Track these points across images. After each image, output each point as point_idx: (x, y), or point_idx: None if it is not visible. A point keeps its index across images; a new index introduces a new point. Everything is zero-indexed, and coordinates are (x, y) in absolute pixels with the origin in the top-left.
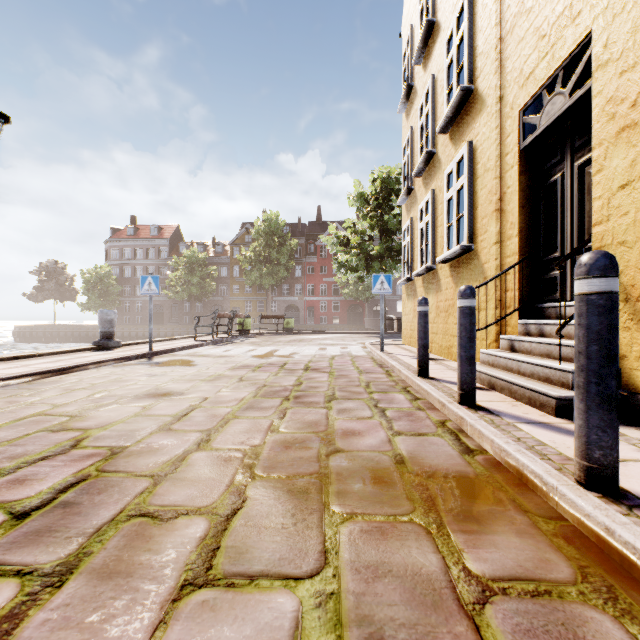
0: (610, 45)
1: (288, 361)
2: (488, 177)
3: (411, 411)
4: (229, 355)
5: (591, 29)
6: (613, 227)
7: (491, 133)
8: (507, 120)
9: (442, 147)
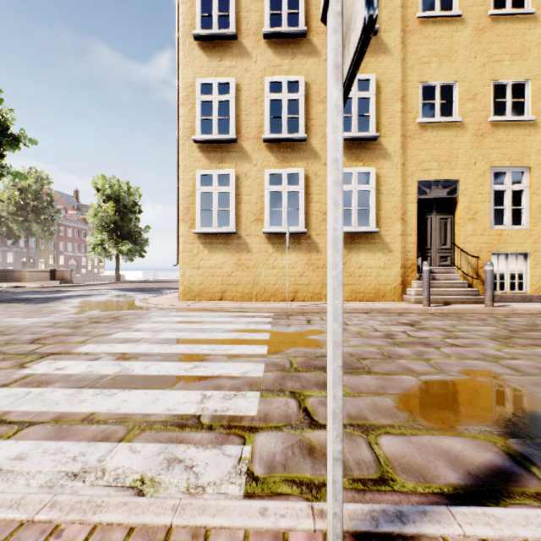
0: (467, 191)
1: (356, 330)
2: (394, 198)
3: (501, 315)
4: (295, 364)
5: (459, 179)
6: (468, 246)
7: (397, 177)
8: (408, 178)
9: (322, 145)
